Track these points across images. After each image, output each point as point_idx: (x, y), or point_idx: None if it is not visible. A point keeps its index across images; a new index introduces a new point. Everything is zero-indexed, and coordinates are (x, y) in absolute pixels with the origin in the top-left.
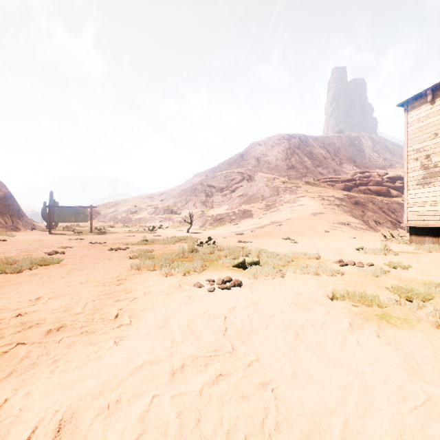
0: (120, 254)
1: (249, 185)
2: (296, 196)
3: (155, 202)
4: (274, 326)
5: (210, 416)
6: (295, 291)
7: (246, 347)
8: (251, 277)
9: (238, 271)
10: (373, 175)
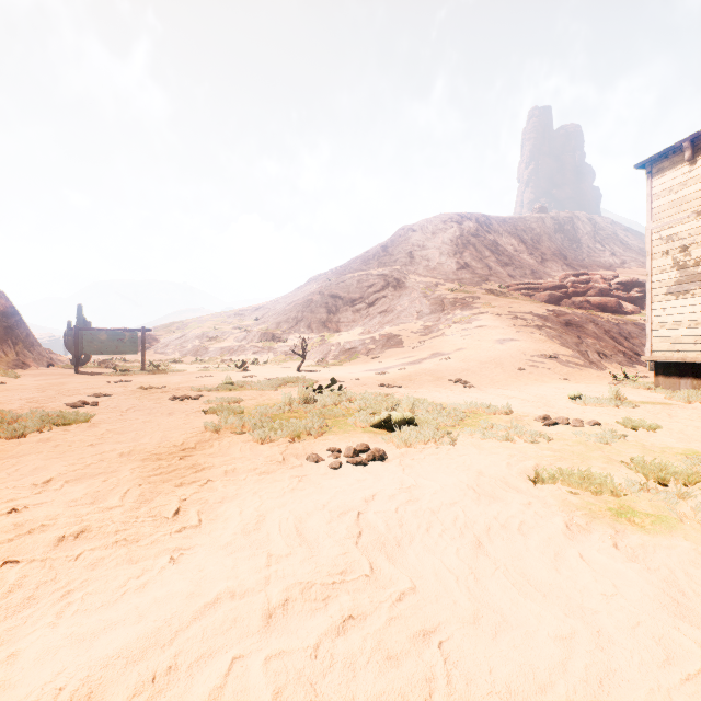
0: (188, 406)
1: (396, 295)
2: (472, 313)
3: (247, 322)
4: (441, 529)
5: (331, 697)
6: (473, 469)
7: (394, 566)
8: (402, 444)
9: (379, 435)
10: (595, 279)
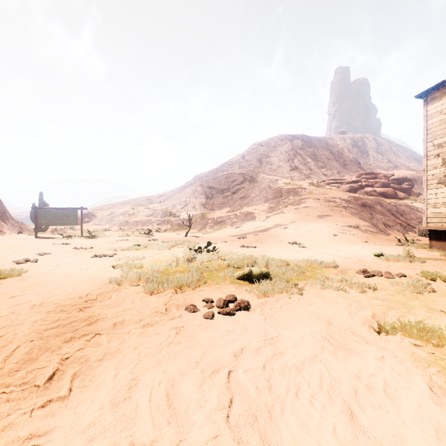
0: (103, 262)
1: (251, 186)
2: (301, 198)
3: (154, 204)
4: (310, 394)
5: None
6: (322, 318)
7: None
8: (261, 295)
9: (243, 286)
10: (379, 177)
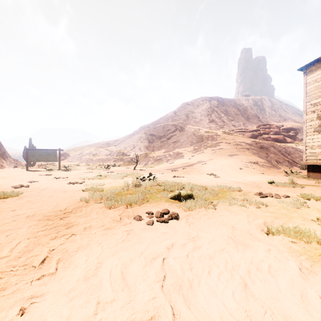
0: (76, 187)
1: (180, 134)
2: (216, 142)
3: (111, 147)
4: (218, 273)
5: None
6: (229, 224)
7: (190, 311)
8: (187, 209)
9: (174, 203)
10: (273, 127)
